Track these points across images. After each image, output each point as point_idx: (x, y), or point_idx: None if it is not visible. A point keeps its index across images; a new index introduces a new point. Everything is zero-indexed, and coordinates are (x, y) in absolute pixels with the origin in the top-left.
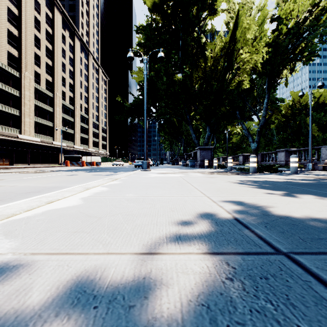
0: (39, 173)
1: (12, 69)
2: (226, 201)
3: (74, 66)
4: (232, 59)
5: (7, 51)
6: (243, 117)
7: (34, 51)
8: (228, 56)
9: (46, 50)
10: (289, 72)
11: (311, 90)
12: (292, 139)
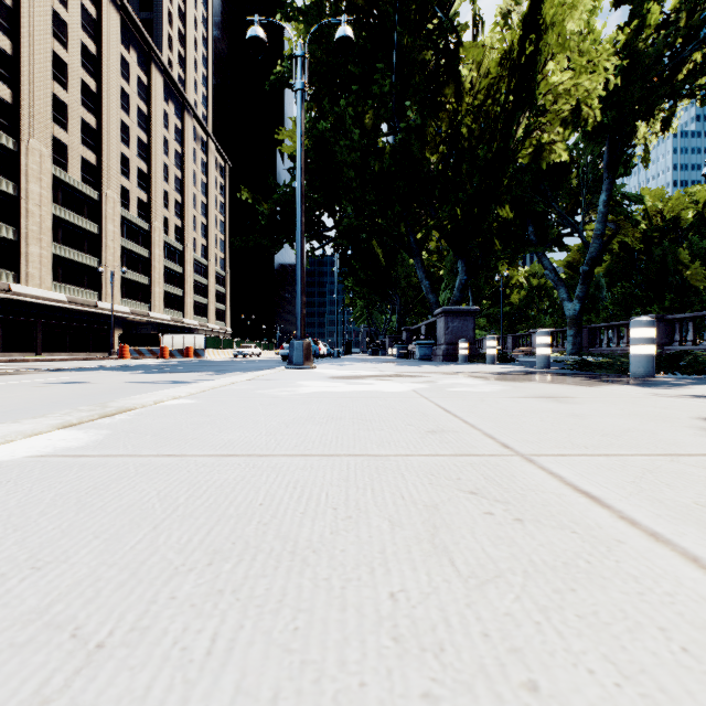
0: None
1: None
2: None
3: (149, 131)
4: (531, 78)
5: None
6: (544, 241)
7: (52, 91)
8: (516, 76)
9: (83, 92)
10: (654, 133)
11: None
12: (643, 297)
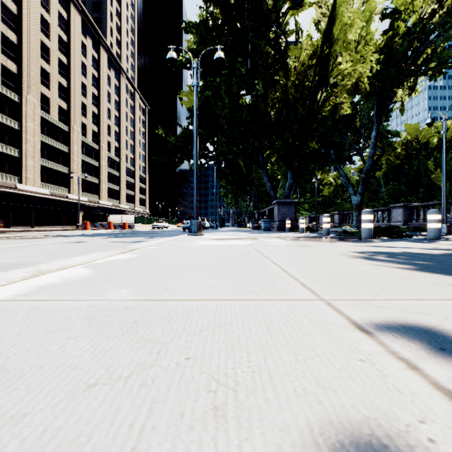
0: (28, 240)
1: (7, 90)
2: (399, 326)
3: (99, 88)
4: (327, 68)
5: (1, 65)
6: (340, 159)
7: (41, 65)
8: (320, 66)
9: (59, 65)
10: (406, 94)
11: (445, 115)
12: (406, 191)
